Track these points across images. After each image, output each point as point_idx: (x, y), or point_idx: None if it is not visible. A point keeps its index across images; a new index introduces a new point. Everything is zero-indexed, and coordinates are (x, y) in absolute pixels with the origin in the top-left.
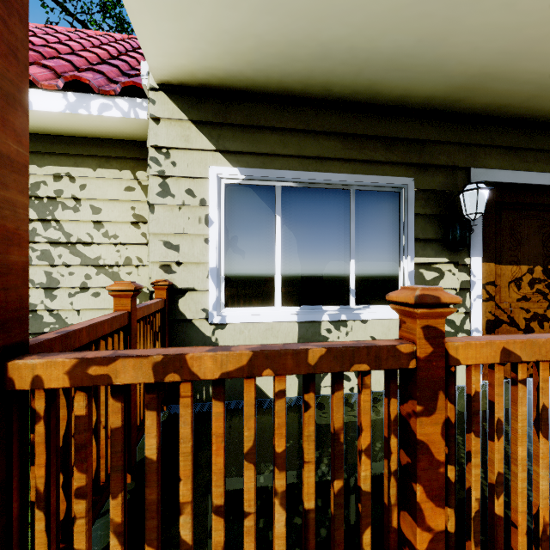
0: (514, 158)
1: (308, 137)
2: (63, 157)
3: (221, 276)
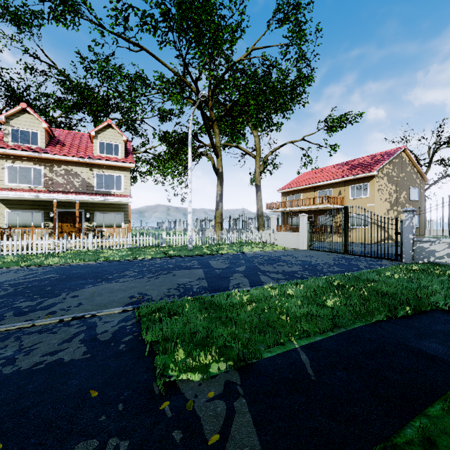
0: (65, 207)
1: (24, 205)
2: None
3: (7, 225)
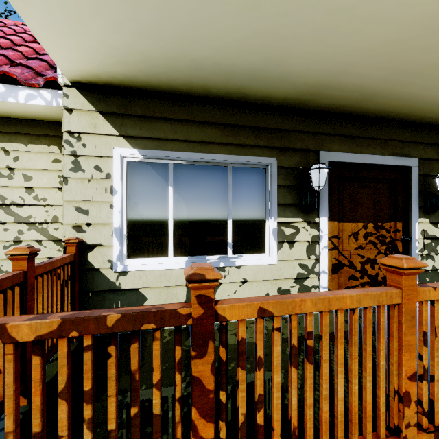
0: (351, 144)
1: (194, 125)
2: None
3: (124, 234)
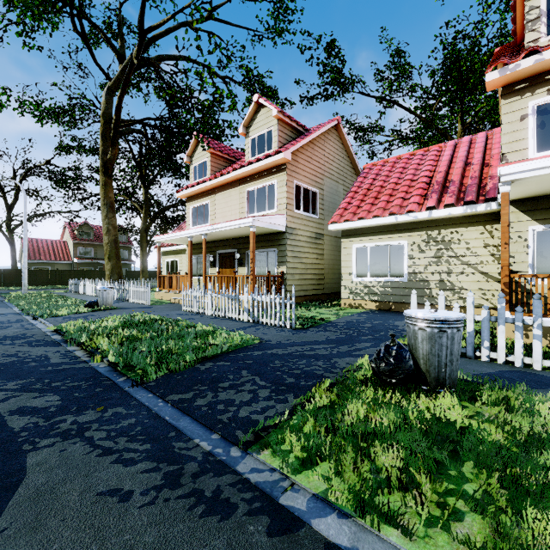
0: None
1: None
2: (453, 225)
3: (534, 267)
